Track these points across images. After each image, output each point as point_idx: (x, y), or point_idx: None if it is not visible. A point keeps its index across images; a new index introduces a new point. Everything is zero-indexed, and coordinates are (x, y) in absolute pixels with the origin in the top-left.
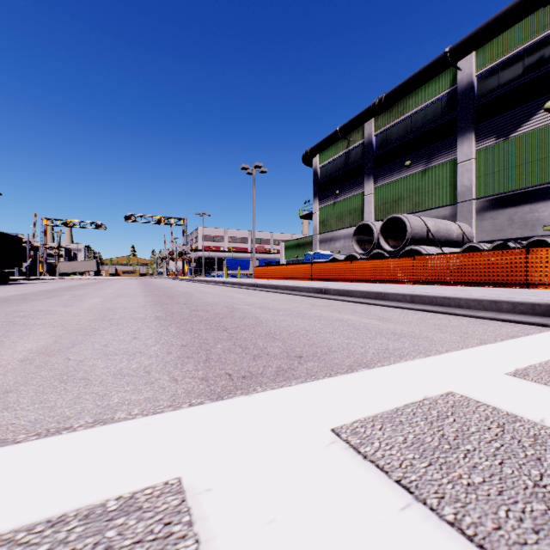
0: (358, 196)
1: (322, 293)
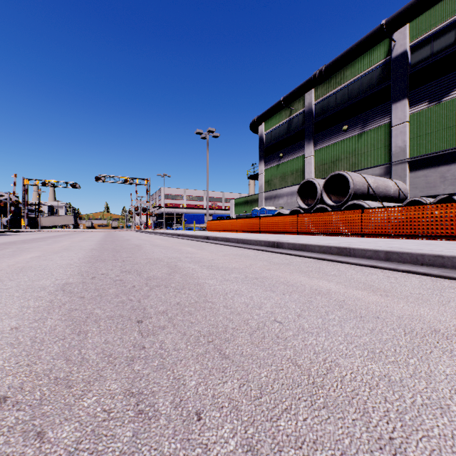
0: (300, 158)
1: (275, 247)
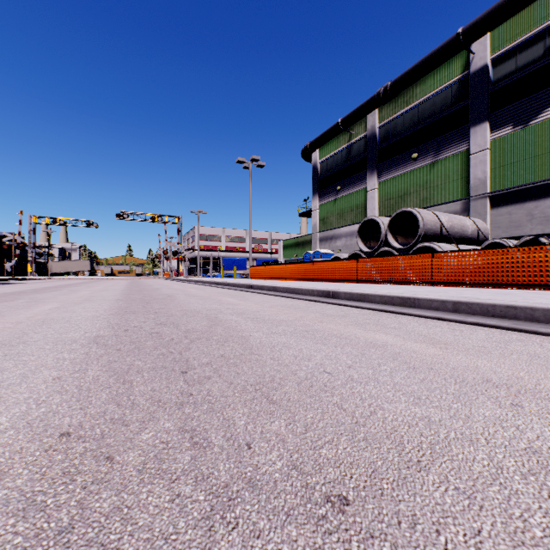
0: (361, 192)
1: (330, 297)
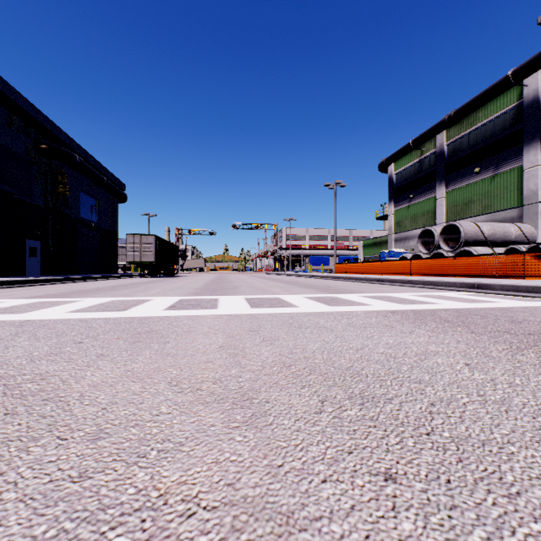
0: (431, 199)
1: (380, 281)
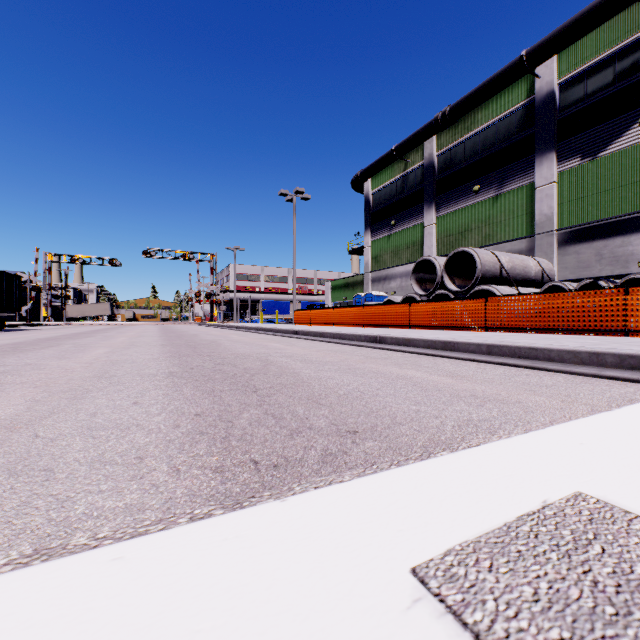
0: (418, 227)
1: (377, 342)
